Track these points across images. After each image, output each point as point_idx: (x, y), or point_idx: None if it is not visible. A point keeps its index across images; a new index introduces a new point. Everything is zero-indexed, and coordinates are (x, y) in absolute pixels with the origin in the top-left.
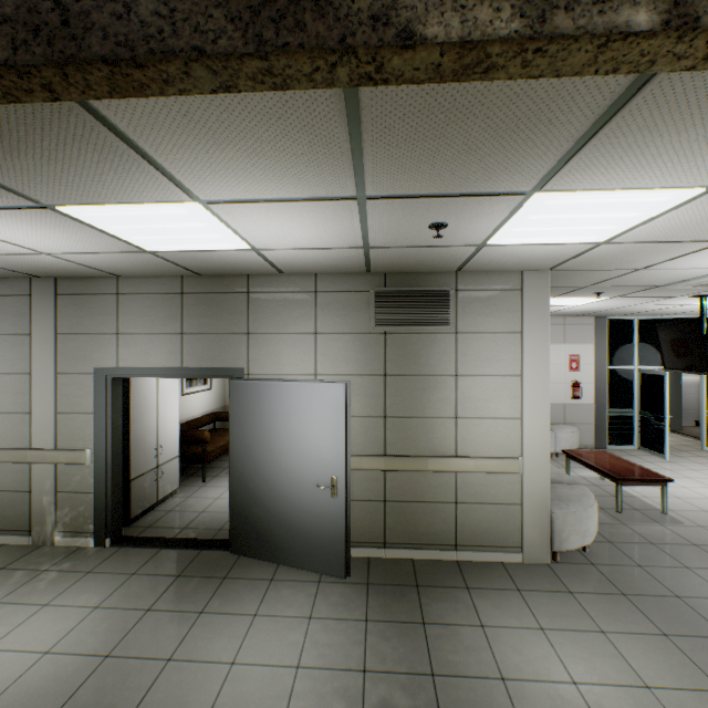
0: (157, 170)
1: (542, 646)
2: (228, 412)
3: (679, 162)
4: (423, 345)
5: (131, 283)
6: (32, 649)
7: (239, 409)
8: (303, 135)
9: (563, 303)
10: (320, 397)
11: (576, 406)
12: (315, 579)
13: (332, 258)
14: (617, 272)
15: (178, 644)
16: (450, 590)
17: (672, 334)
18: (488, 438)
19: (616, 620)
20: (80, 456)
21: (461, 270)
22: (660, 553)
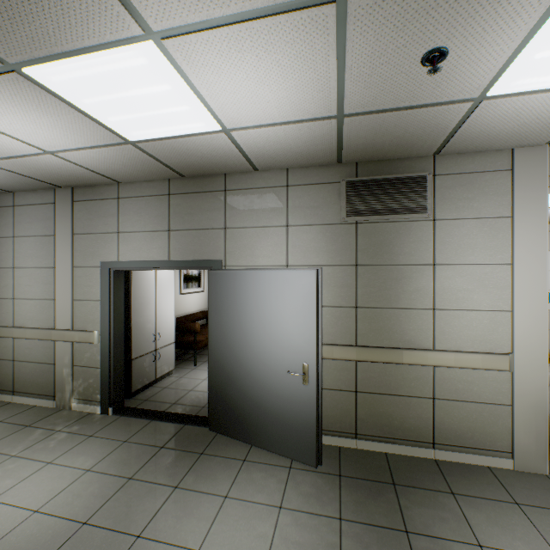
0: None
1: None
2: None
3: None
4: (396, 234)
5: (128, 188)
6: (25, 506)
7: (216, 298)
8: None
9: None
10: (291, 284)
11: None
12: (286, 464)
13: (303, 140)
14: None
15: (149, 519)
16: (433, 493)
17: None
18: (471, 332)
19: None
20: (89, 336)
21: (440, 152)
22: None
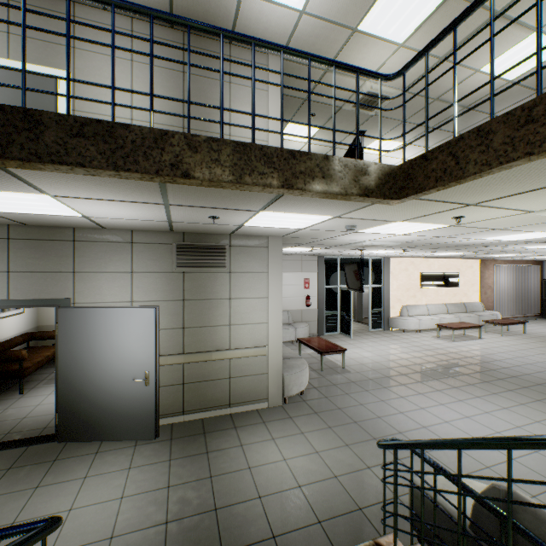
0: (23, 182)
1: (272, 447)
2: (43, 331)
3: (316, 209)
4: (209, 280)
5: None
6: None
7: (66, 331)
8: (133, 183)
9: (298, 250)
10: (136, 318)
11: (308, 310)
12: (133, 444)
13: (146, 224)
14: (317, 239)
15: (20, 512)
16: (225, 431)
17: (349, 270)
18: (249, 336)
19: (310, 425)
20: None
21: (233, 234)
22: (337, 389)
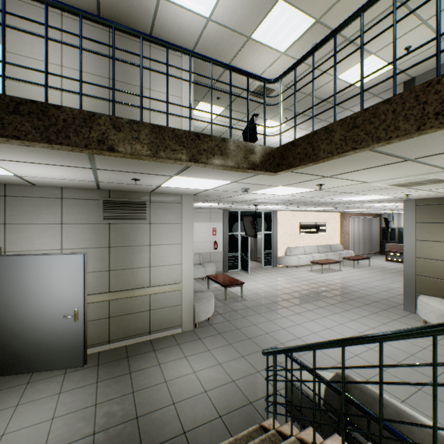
0: None
1: (184, 363)
2: None
3: (218, 176)
4: (132, 230)
5: None
6: None
7: None
8: (64, 152)
9: (207, 204)
10: (66, 263)
11: (216, 253)
12: (63, 372)
13: (75, 183)
14: (221, 197)
15: None
16: (146, 354)
17: (247, 220)
18: (166, 275)
19: (215, 344)
20: None
21: (153, 192)
22: (237, 314)
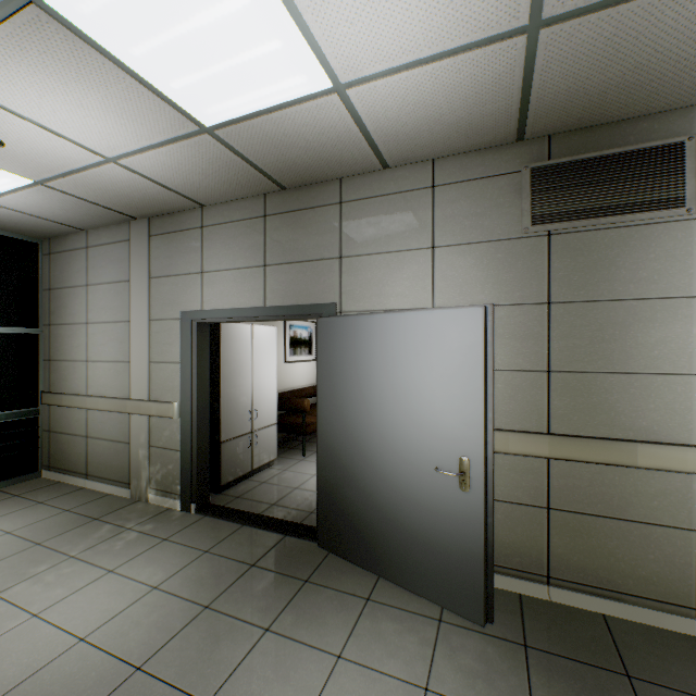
0: None
1: None
2: None
3: None
4: (623, 248)
5: (214, 213)
6: (71, 630)
7: (328, 357)
8: None
9: None
10: (440, 332)
11: None
12: (433, 613)
13: (462, 93)
14: None
15: (225, 678)
16: None
17: None
18: None
19: None
20: (168, 409)
21: None
22: None
